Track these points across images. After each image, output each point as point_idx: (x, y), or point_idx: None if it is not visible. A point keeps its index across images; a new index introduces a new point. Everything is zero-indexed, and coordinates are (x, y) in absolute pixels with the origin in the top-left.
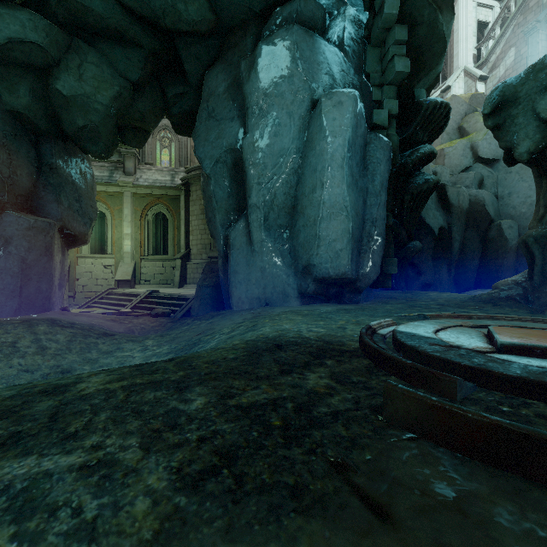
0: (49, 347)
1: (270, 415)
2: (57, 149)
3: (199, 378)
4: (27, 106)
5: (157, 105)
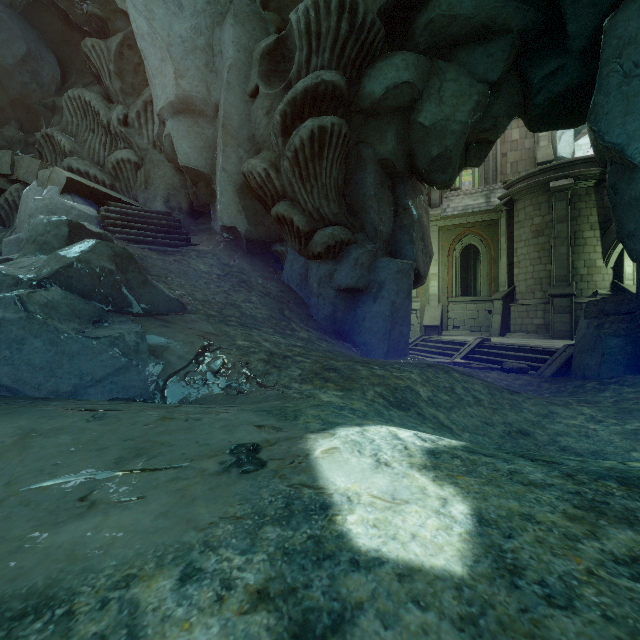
0: (480, 398)
1: None
2: (408, 189)
3: None
4: (392, 151)
5: (514, 102)
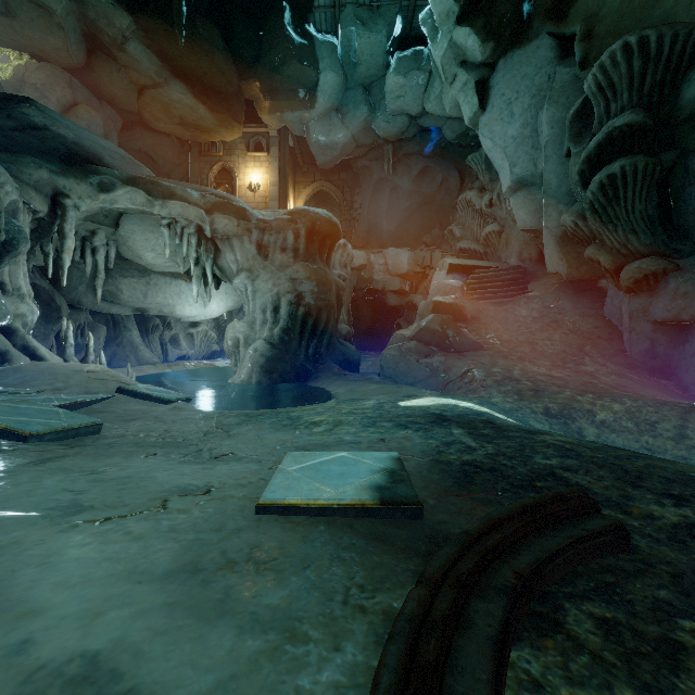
0: (690, 437)
1: (548, 482)
2: None
3: (596, 461)
4: None
5: None
